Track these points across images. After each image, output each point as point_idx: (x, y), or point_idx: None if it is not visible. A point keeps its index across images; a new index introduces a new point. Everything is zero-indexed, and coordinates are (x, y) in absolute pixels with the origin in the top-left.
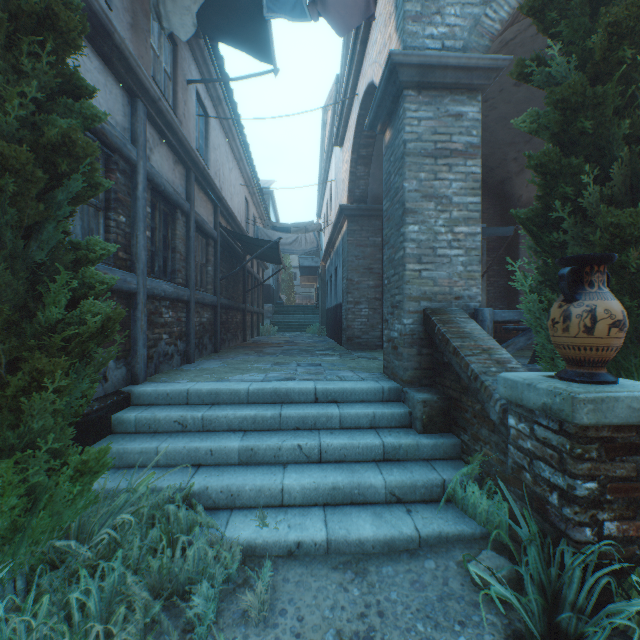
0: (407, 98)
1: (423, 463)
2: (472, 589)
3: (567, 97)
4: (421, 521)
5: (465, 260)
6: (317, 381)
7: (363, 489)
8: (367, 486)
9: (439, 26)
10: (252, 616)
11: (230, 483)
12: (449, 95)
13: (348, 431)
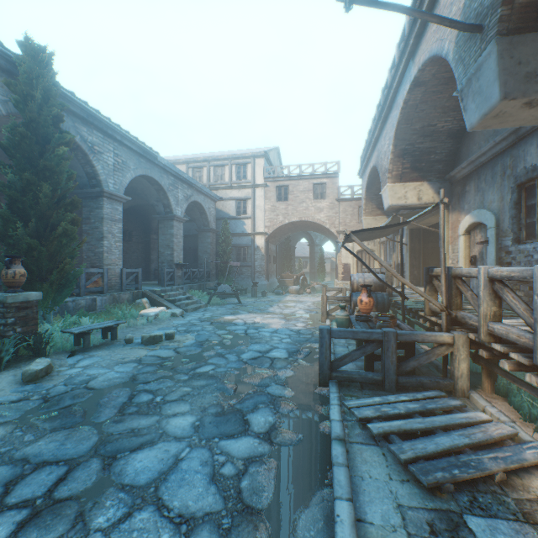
0: None
1: None
2: None
3: (13, 195)
4: None
5: None
6: None
7: None
8: None
9: None
10: None
11: None
12: None
13: None
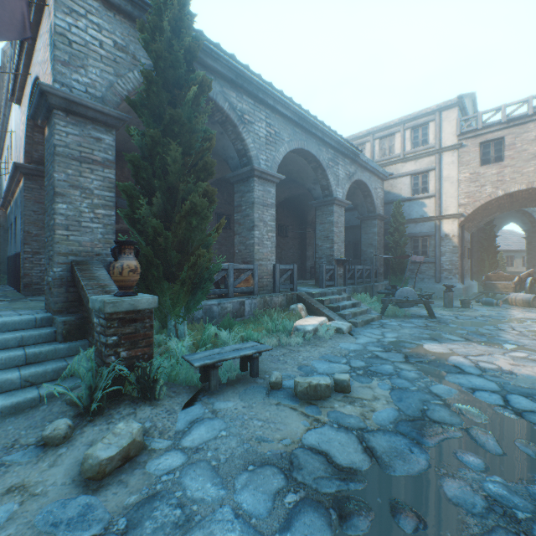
0: (58, 116)
1: (59, 360)
2: (66, 407)
3: (135, 161)
4: (45, 389)
5: (104, 231)
6: None
7: (1, 383)
8: (4, 380)
9: (84, 77)
10: None
11: None
12: (92, 124)
13: None
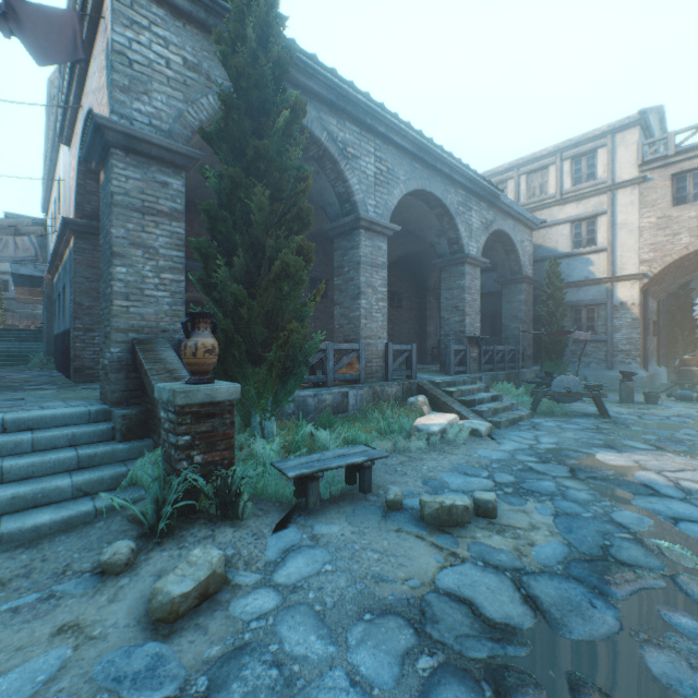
0: (116, 156)
1: (118, 464)
2: (127, 525)
3: (211, 210)
4: (102, 501)
5: (172, 301)
6: (9, 413)
7: (49, 492)
8: (53, 489)
9: (148, 105)
10: None
11: None
12: (157, 165)
13: (43, 452)
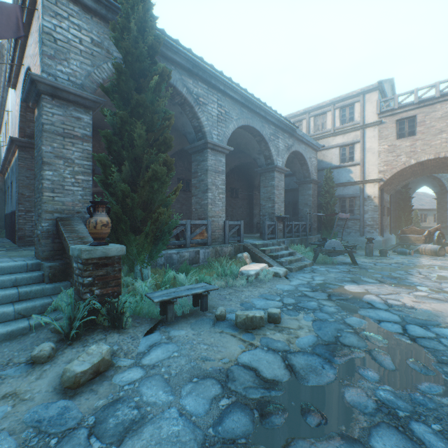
0: (45, 99)
1: (46, 297)
2: (51, 334)
3: (107, 137)
4: (34, 320)
5: (83, 193)
6: None
7: None
8: (1, 313)
9: (67, 68)
10: None
11: None
12: (73, 106)
13: None
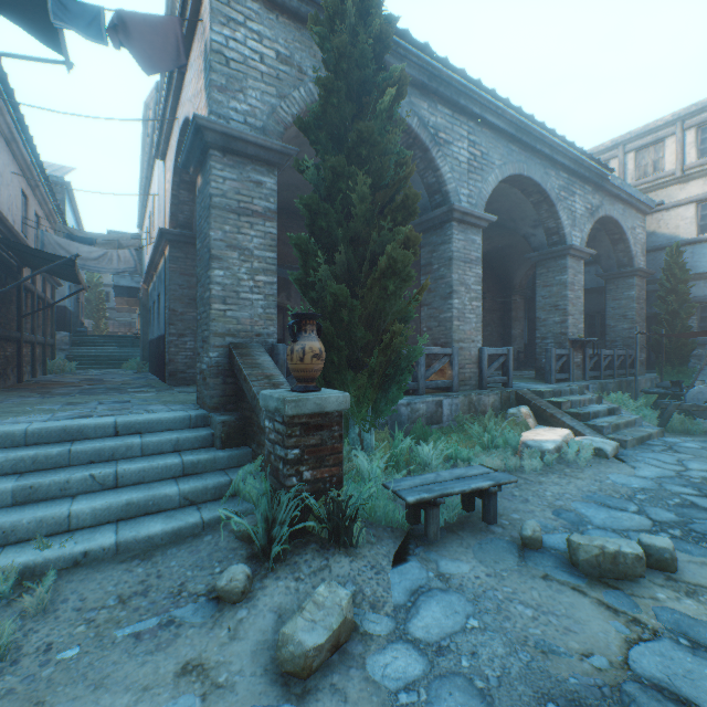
0: (214, 157)
1: (219, 472)
2: (235, 542)
3: (311, 204)
4: (208, 512)
5: (265, 304)
6: (120, 416)
7: (159, 500)
8: (163, 496)
9: (243, 103)
10: (31, 613)
11: (2, 521)
12: (251, 164)
13: (150, 457)
